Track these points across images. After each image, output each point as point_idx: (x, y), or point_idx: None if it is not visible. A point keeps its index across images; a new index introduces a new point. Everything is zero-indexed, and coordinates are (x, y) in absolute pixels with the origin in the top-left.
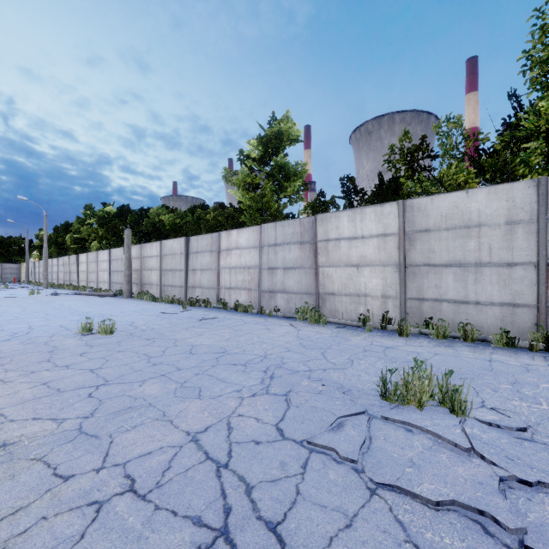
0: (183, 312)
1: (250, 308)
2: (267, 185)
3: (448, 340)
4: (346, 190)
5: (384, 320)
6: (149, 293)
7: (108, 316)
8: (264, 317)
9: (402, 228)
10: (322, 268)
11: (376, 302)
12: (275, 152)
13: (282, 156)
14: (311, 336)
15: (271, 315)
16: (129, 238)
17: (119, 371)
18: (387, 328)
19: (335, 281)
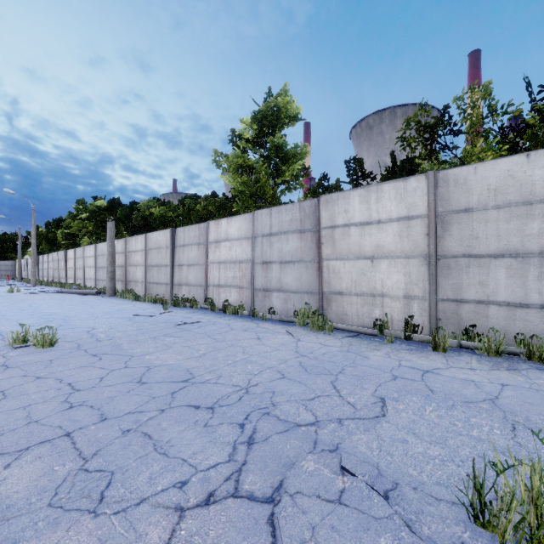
0: (162, 314)
1: (240, 309)
2: (261, 168)
3: (504, 359)
4: (353, 173)
5: (408, 327)
6: (132, 291)
7: (71, 319)
8: (256, 321)
9: (433, 208)
10: (326, 262)
11: (396, 304)
12: (272, 131)
13: (279, 136)
14: (315, 351)
15: (265, 318)
16: (112, 230)
17: (2, 422)
18: (412, 337)
19: (343, 278)
